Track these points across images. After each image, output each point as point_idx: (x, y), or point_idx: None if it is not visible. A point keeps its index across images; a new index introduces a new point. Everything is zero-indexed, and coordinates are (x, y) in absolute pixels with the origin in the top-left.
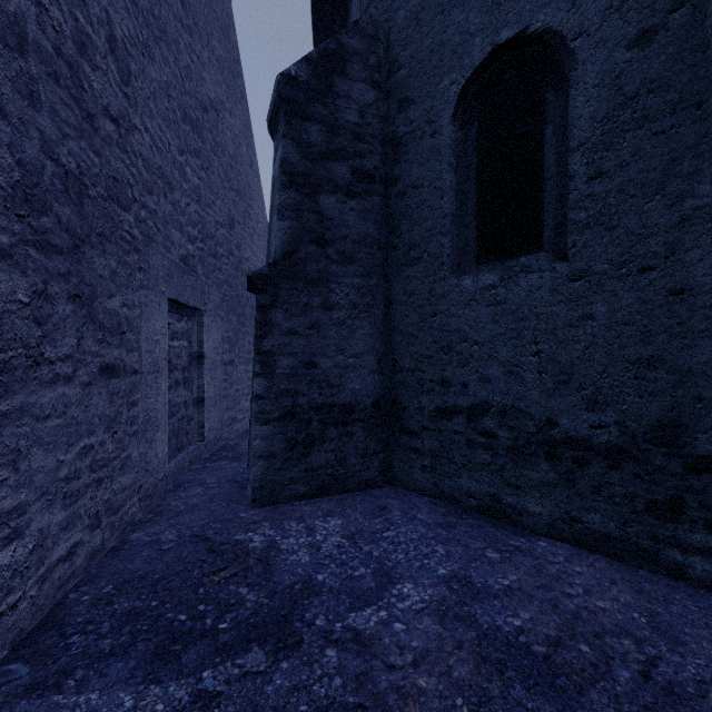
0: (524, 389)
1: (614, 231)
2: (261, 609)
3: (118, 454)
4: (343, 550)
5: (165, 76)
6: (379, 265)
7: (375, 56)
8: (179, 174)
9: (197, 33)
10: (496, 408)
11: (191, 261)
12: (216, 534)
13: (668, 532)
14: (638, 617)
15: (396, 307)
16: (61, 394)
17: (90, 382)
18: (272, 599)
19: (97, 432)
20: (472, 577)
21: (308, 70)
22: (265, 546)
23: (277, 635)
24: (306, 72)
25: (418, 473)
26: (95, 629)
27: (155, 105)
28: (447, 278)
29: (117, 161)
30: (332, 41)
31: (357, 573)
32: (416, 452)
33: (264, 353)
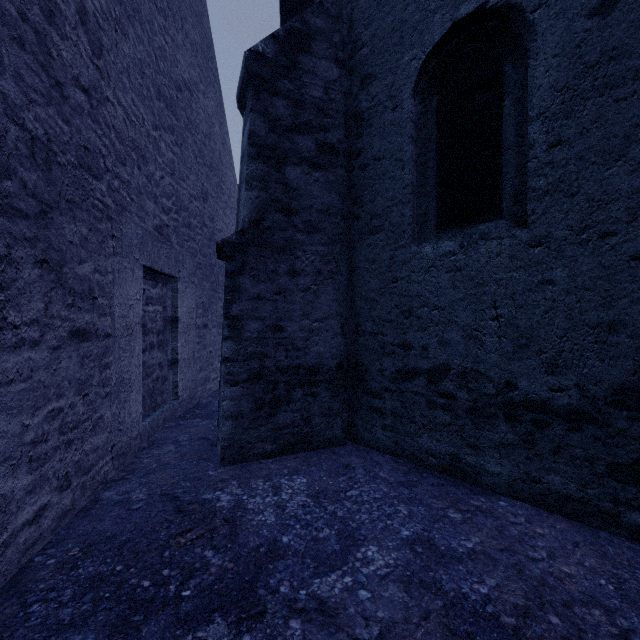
0: (483, 353)
1: (574, 198)
2: (226, 574)
3: (89, 415)
4: (308, 509)
5: (138, 53)
6: (343, 234)
7: (339, 35)
8: (153, 148)
9: (171, 17)
10: (456, 371)
11: (166, 231)
12: (185, 493)
13: (629, 495)
14: (605, 584)
15: (359, 274)
16: (27, 358)
17: (59, 346)
18: (236, 563)
19: (66, 395)
20: (435, 540)
21: (275, 47)
22: (232, 506)
23: (240, 604)
24: (273, 49)
25: (380, 432)
26: (56, 596)
27: (128, 80)
28: (408, 246)
29: (88, 131)
30: (297, 20)
31: (322, 535)
32: (378, 411)
33: (232, 317)
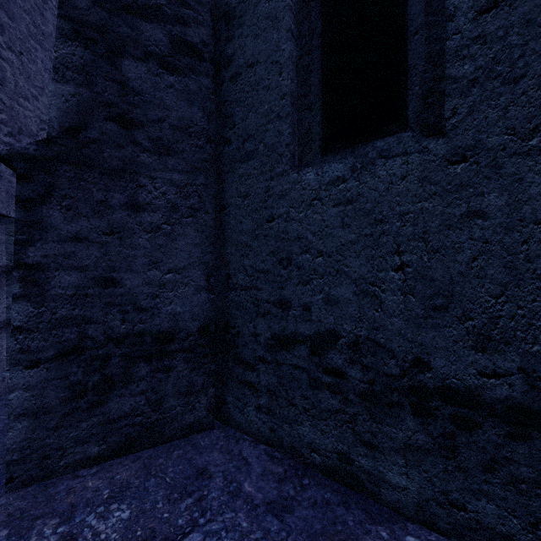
0: (383, 316)
1: (518, 84)
2: None
3: None
4: None
5: None
6: (209, 160)
7: None
8: None
9: None
10: (346, 340)
11: None
12: None
13: None
14: None
15: (229, 212)
16: None
17: None
18: None
19: None
20: None
21: None
22: None
23: None
24: None
25: (253, 413)
26: None
27: None
28: (286, 173)
29: None
30: None
31: None
32: (251, 387)
33: (28, 266)
